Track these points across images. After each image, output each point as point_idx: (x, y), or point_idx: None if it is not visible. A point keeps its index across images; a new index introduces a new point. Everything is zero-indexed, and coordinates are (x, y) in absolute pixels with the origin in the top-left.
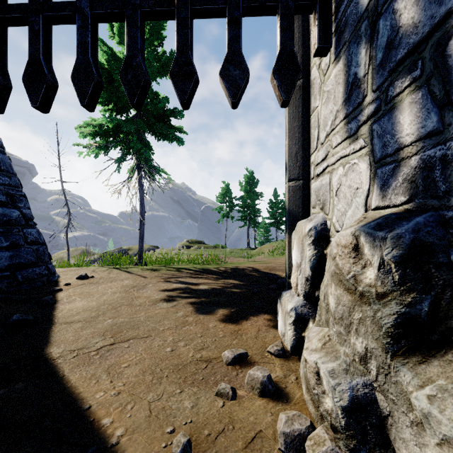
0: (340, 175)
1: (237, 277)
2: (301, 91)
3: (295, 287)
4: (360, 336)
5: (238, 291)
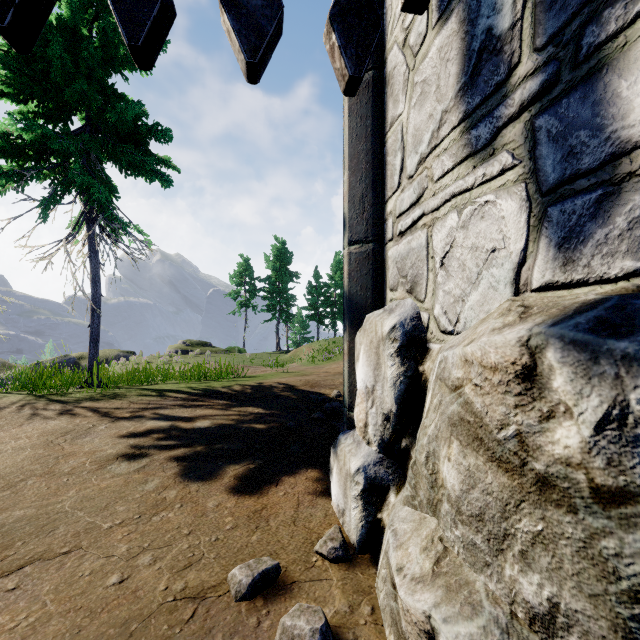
0: (452, 229)
1: (261, 402)
2: (370, 91)
3: (362, 429)
4: (536, 571)
5: (262, 427)
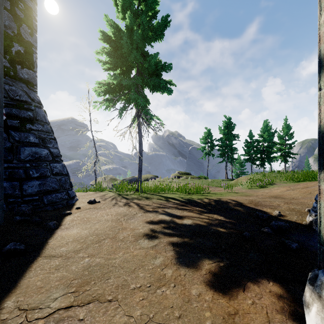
0: None
1: (221, 212)
2: None
3: None
4: None
5: (224, 231)
